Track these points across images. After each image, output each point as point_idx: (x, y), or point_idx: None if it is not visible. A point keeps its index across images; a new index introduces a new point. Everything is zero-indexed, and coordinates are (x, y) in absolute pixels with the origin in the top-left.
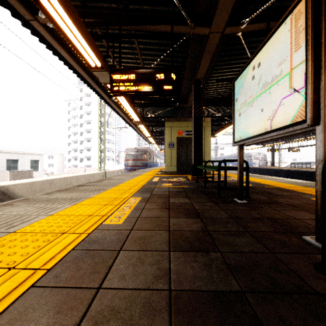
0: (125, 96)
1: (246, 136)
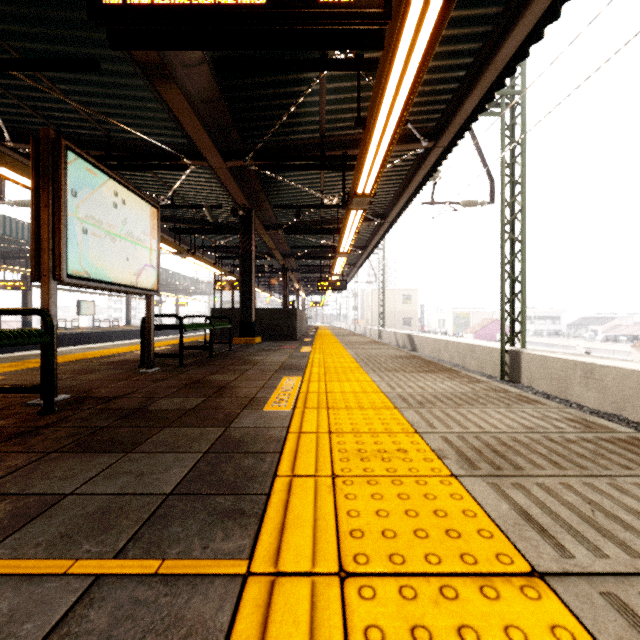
0: (336, 21)
1: (102, 278)
